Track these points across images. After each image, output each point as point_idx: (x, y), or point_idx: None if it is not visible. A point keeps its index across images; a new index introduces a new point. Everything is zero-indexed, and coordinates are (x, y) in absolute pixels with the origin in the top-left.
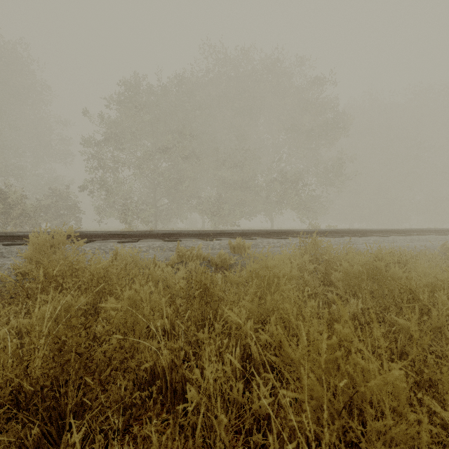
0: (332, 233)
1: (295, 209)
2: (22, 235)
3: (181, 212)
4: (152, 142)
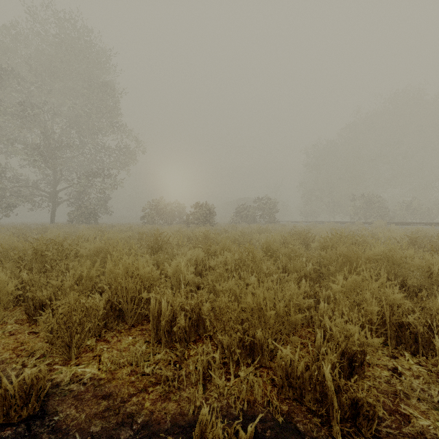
0: None
1: None
2: (387, 222)
3: None
4: None
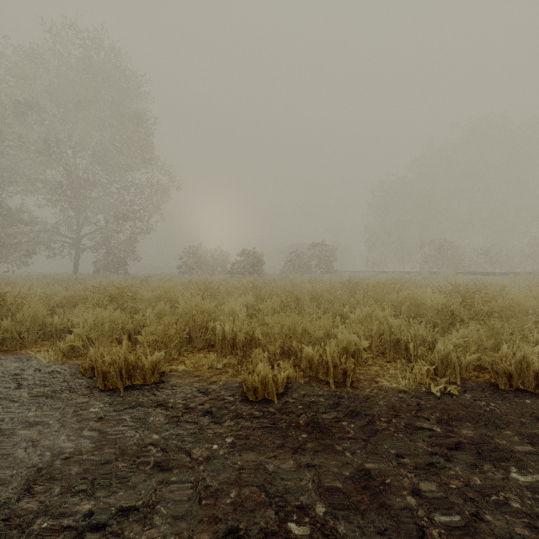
0: None
1: None
2: (457, 272)
3: None
4: None
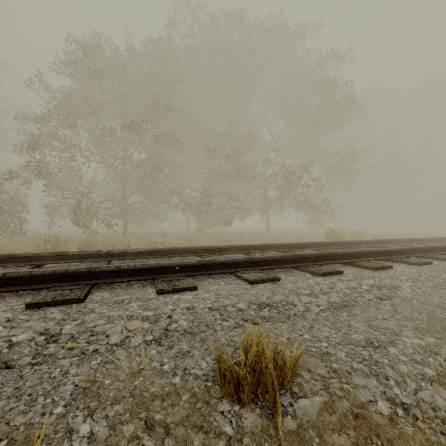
0: (401, 254)
1: (296, 208)
2: None
3: (159, 211)
4: (118, 121)
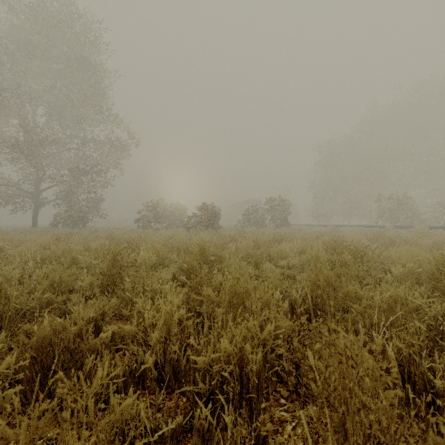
0: None
1: None
2: (424, 226)
3: None
4: None
